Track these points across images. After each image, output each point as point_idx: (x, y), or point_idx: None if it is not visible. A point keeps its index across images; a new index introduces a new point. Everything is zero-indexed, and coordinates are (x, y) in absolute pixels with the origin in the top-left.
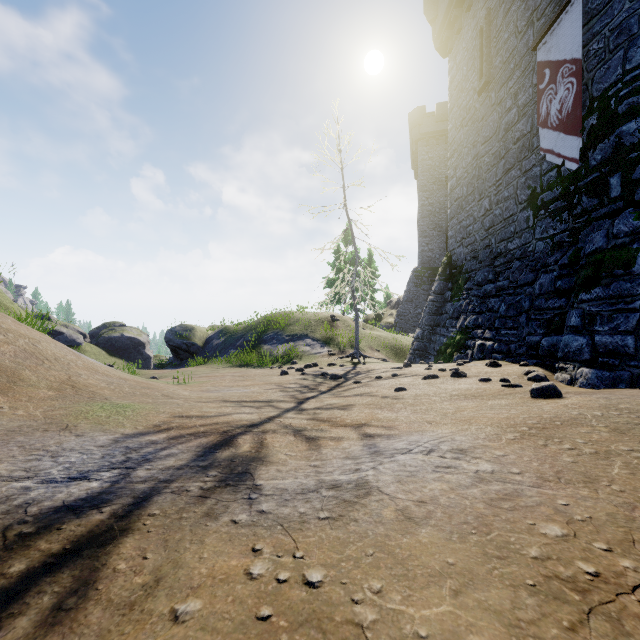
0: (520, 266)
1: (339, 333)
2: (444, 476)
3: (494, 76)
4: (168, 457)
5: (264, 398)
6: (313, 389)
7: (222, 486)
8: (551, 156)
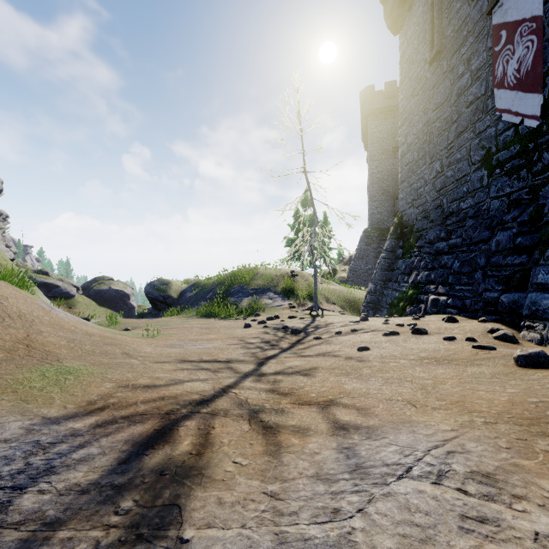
0: (474, 224)
1: (298, 287)
2: (484, 546)
3: (446, 45)
4: (80, 463)
5: (224, 356)
6: (274, 345)
7: (129, 541)
8: (508, 115)
